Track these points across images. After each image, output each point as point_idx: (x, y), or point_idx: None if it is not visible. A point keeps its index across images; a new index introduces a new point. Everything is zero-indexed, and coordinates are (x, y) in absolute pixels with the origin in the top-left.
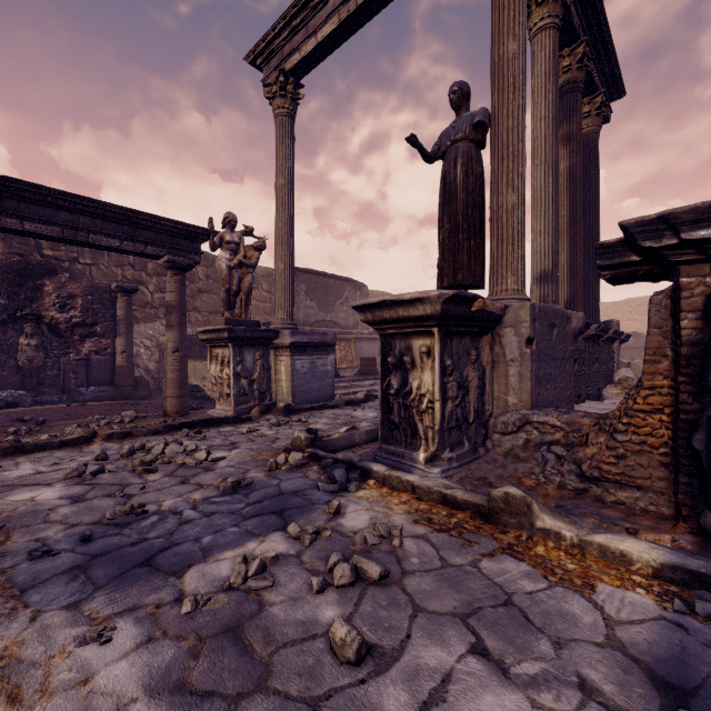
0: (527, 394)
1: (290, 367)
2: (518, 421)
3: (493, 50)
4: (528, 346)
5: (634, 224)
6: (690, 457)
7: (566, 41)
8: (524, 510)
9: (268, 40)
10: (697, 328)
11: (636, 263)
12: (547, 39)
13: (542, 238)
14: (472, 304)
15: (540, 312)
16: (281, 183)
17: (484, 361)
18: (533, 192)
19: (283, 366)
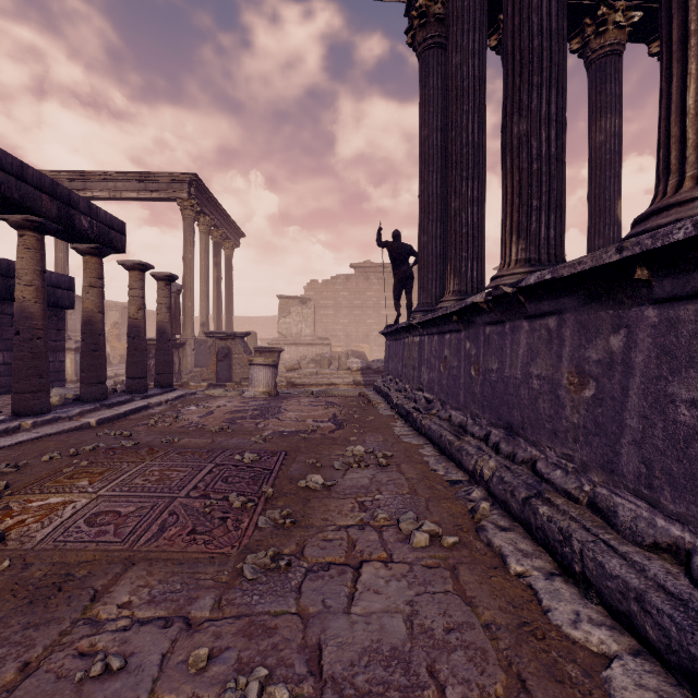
0: (193, 365)
1: (74, 360)
2: (190, 371)
3: (184, 254)
4: (193, 351)
5: (207, 332)
6: (217, 371)
7: (215, 227)
8: (188, 383)
9: (52, 174)
10: (218, 350)
11: (212, 336)
12: (205, 237)
13: (203, 310)
14: (177, 341)
15: (197, 342)
16: (61, 256)
17: (181, 356)
18: (200, 292)
19: (69, 359)
